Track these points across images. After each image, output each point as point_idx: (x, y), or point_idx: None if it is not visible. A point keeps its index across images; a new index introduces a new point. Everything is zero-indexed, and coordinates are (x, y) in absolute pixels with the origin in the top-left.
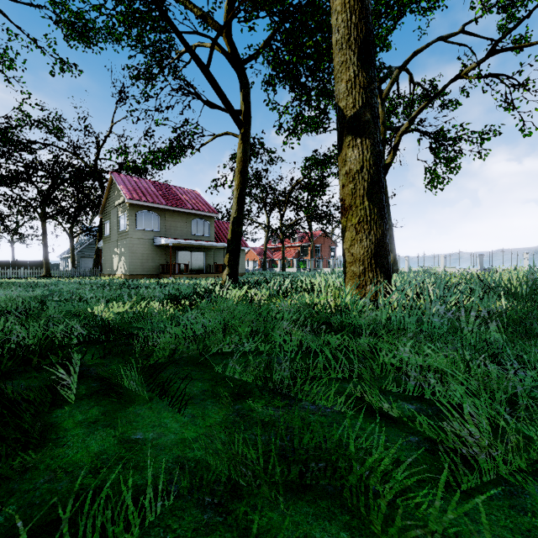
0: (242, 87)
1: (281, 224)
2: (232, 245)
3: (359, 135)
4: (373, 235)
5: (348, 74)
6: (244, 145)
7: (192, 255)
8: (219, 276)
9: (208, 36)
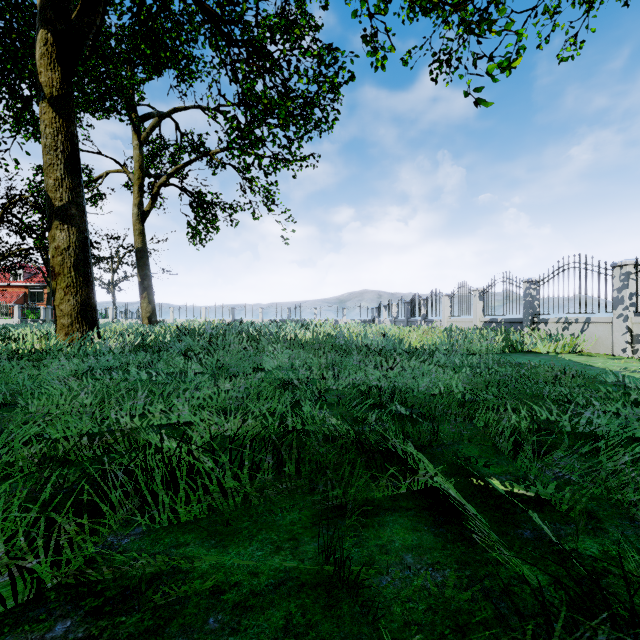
0: None
1: None
2: None
3: (66, 223)
4: (80, 297)
5: (56, 175)
6: None
7: None
8: None
9: None
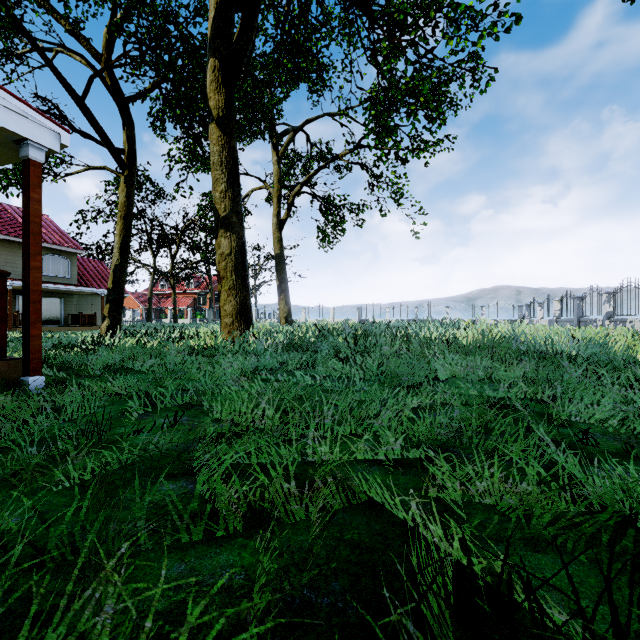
0: (126, 125)
1: (172, 266)
2: (114, 294)
3: (229, 230)
4: (239, 298)
5: (221, 188)
6: (128, 189)
7: (43, 302)
8: (87, 329)
9: (80, 55)
